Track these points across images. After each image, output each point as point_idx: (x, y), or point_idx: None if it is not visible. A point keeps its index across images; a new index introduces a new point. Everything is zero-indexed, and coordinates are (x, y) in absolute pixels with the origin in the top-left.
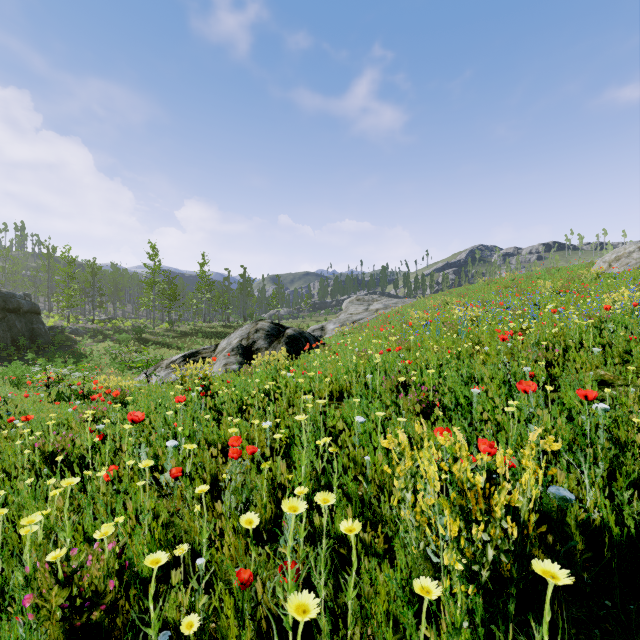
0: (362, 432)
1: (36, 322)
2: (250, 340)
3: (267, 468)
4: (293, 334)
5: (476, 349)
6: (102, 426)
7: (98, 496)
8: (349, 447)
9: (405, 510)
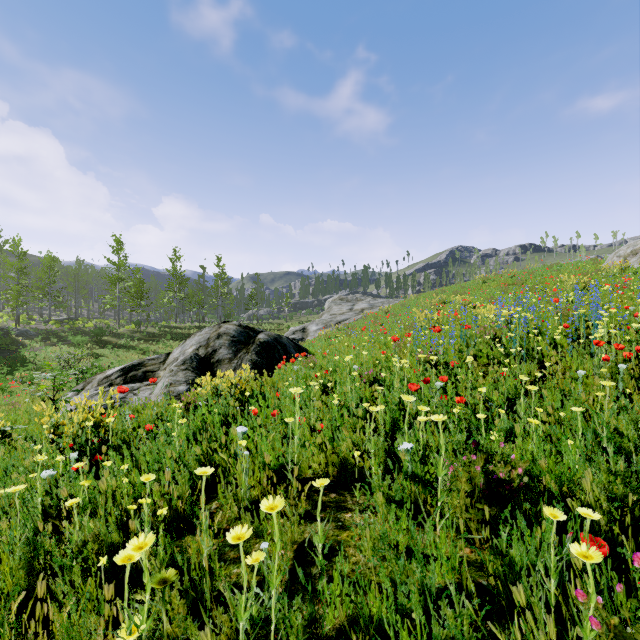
0: None
1: None
2: (209, 348)
3: None
4: (266, 340)
5: None
6: None
7: None
8: None
9: None
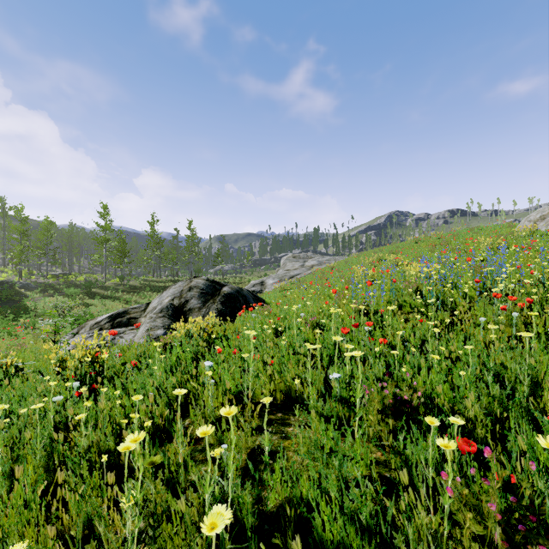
0: None
1: None
2: (182, 299)
3: None
4: (230, 292)
5: (526, 336)
6: None
7: None
8: None
9: None
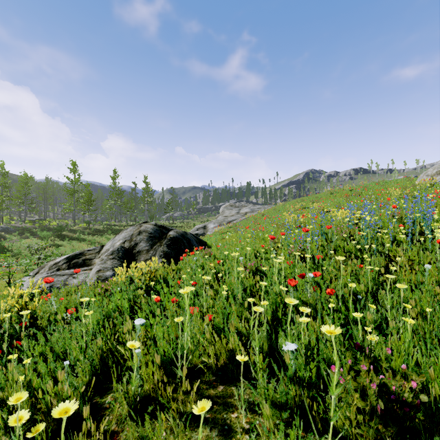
0: None
1: None
2: (132, 242)
3: None
4: (175, 236)
5: None
6: None
7: None
8: None
9: None
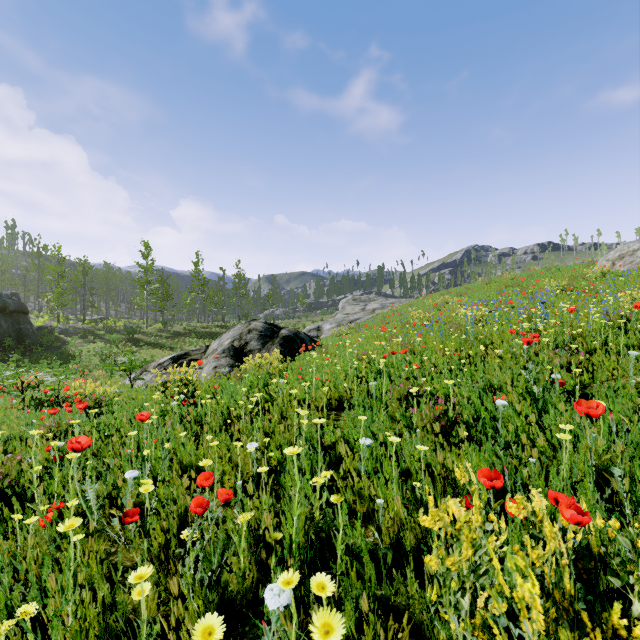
0: (368, 455)
1: (23, 322)
2: (242, 341)
3: (246, 521)
4: (288, 335)
5: (496, 353)
6: (61, 444)
7: (29, 548)
8: (354, 477)
9: (455, 621)
